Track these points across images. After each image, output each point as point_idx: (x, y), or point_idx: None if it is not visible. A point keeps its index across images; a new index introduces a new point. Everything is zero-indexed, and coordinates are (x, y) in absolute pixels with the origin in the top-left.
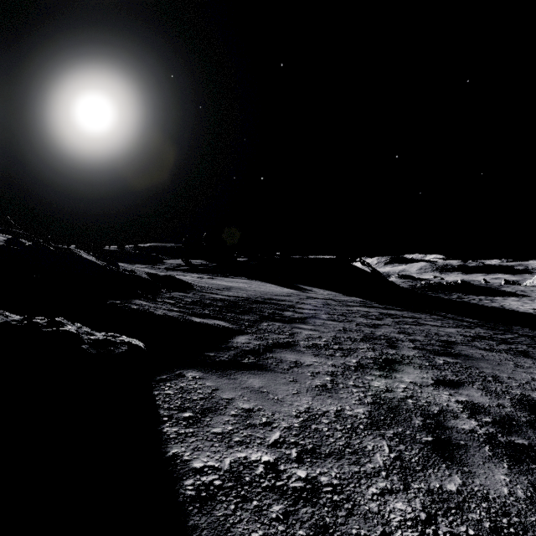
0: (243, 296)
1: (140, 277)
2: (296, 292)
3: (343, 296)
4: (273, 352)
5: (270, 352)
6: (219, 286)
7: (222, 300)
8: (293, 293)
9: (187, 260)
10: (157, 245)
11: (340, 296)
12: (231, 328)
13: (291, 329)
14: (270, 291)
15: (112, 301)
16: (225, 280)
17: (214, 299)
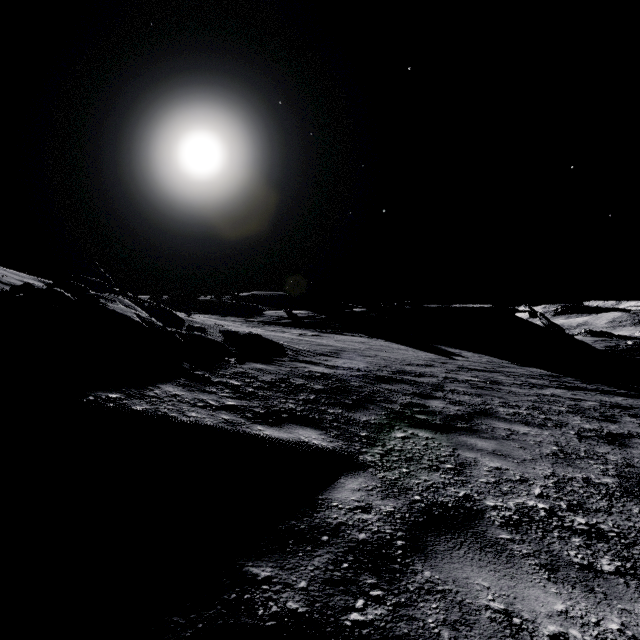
0: (358, 366)
1: (202, 338)
2: (439, 359)
3: (514, 365)
4: (430, 553)
5: (421, 553)
6: (324, 347)
7: (323, 377)
8: (434, 360)
9: (289, 312)
10: (258, 294)
11: (509, 366)
12: (330, 452)
13: (454, 451)
14: (400, 357)
15: (98, 396)
16: (335, 339)
17: (311, 375)
